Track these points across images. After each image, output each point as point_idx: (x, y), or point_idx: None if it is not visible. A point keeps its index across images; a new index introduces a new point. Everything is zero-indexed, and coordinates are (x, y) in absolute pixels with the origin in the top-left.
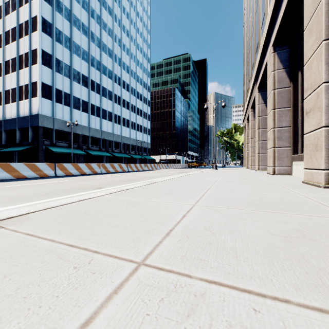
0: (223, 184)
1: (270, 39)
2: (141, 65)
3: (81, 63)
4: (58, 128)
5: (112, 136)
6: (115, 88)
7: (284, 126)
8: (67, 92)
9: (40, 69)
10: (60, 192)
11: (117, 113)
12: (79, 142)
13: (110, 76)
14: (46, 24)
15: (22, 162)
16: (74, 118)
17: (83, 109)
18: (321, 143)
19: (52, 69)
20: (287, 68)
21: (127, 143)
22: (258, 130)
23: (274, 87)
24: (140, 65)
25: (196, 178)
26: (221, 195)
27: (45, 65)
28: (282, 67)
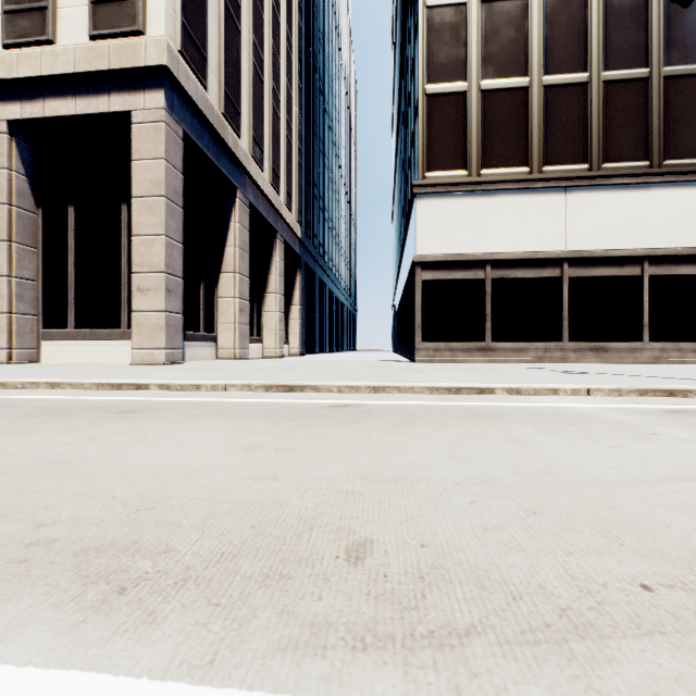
0: None
1: None
2: None
3: None
4: None
5: None
6: None
7: None
8: None
9: None
10: None
11: None
12: None
13: None
14: None
15: None
16: None
17: None
18: (4, 326)
19: None
20: None
21: None
22: None
23: None
24: None
25: None
26: None
27: None
28: None
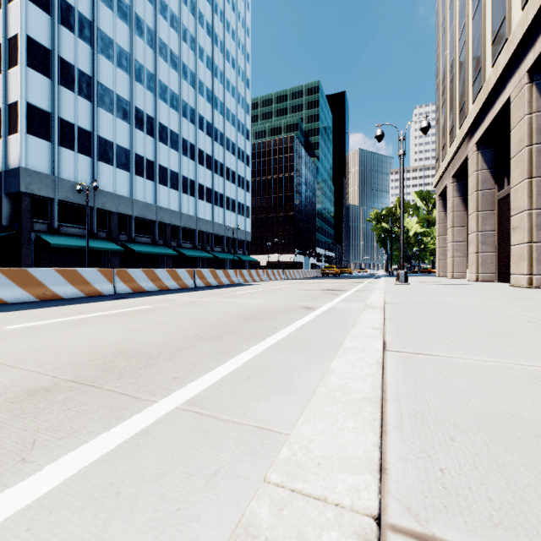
0: None
1: None
2: (233, 90)
3: (116, 74)
4: (65, 199)
5: (178, 218)
6: (184, 127)
7: None
8: (84, 128)
9: (23, 76)
10: None
11: (189, 176)
12: (111, 227)
13: (174, 105)
14: None
15: None
16: (101, 180)
17: (119, 164)
18: None
19: (52, 78)
20: None
21: (207, 231)
22: (530, 182)
23: None
24: (232, 89)
25: None
26: None
27: (36, 69)
28: None
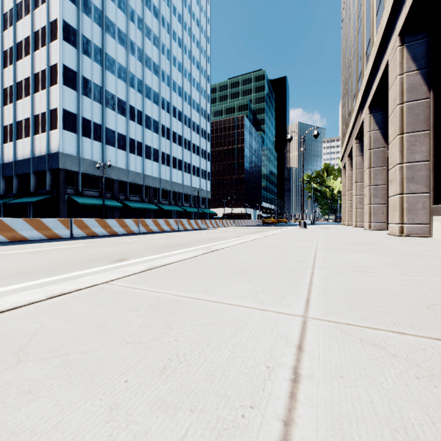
0: (333, 255)
1: (393, 26)
2: (197, 85)
3: (117, 83)
4: (85, 172)
5: (158, 183)
6: (162, 116)
7: (418, 160)
8: (97, 123)
9: (61, 91)
10: (51, 267)
11: (166, 151)
12: (114, 190)
13: (155, 101)
14: (69, 30)
15: (38, 217)
16: (107, 158)
17: (119, 146)
18: None
19: (78, 91)
20: (424, 68)
21: (178, 191)
22: (370, 170)
23: (401, 99)
24: (197, 85)
25: (280, 242)
26: (347, 282)
27: (68, 86)
28: (416, 68)
